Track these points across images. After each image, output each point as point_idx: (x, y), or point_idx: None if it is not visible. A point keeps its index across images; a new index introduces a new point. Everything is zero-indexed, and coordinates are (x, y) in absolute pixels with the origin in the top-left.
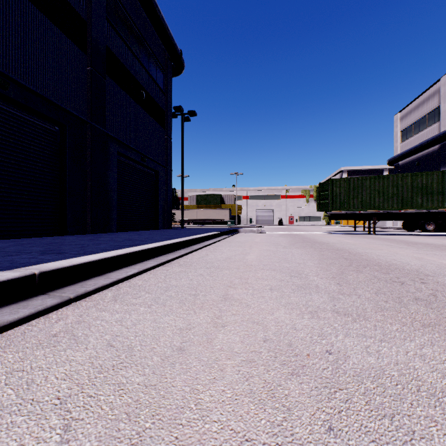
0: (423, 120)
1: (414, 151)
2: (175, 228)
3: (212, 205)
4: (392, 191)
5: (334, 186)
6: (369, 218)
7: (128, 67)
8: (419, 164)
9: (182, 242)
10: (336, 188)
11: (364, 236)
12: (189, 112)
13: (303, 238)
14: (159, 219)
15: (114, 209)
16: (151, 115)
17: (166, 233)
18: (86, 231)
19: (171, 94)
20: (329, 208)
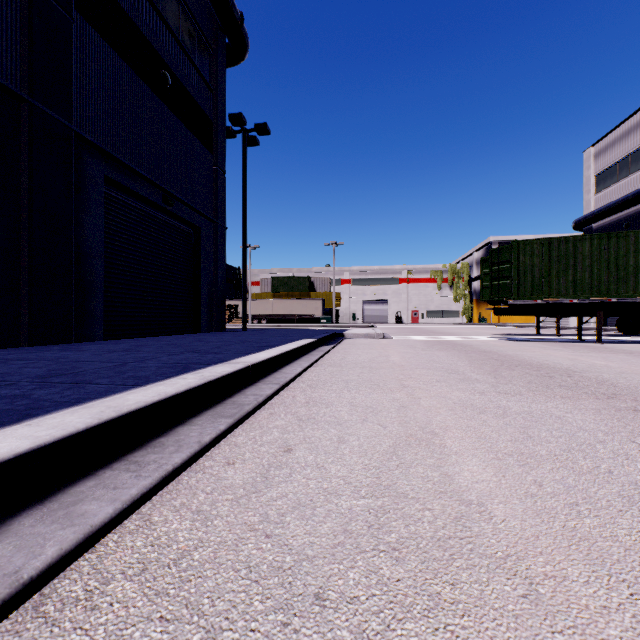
0: (636, 155)
1: (624, 205)
2: (231, 331)
3: (296, 293)
4: (635, 263)
5: (521, 253)
6: (588, 312)
7: (133, 17)
8: (630, 225)
9: (206, 385)
10: (525, 257)
11: (589, 347)
12: (257, 126)
13: (484, 353)
14: (202, 313)
15: (98, 293)
16: (185, 122)
17: (202, 342)
18: (17, 339)
19: (224, 93)
20: (511, 294)
